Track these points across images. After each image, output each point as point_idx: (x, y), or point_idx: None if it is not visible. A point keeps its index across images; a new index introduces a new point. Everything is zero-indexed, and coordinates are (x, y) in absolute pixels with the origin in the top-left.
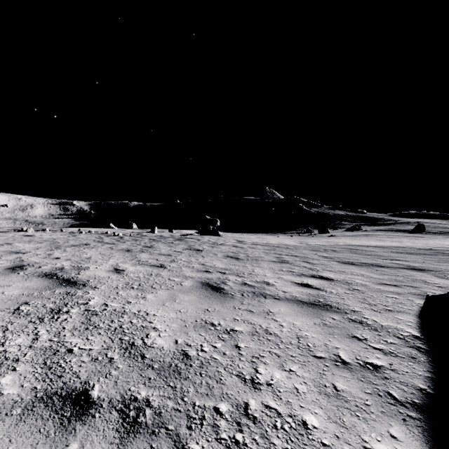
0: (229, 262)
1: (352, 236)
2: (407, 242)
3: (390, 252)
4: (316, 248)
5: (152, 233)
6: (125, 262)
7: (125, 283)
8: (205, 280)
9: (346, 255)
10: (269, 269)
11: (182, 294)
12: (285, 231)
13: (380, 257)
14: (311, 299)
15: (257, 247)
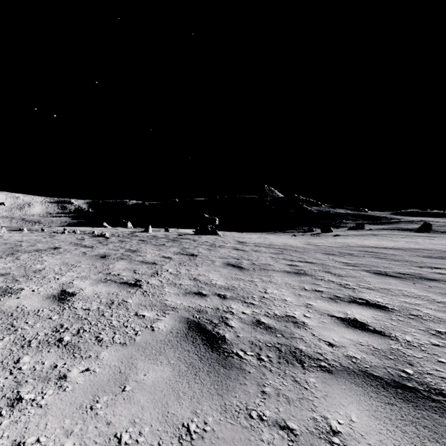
0: (231, 275)
1: (358, 235)
2: (424, 243)
3: (418, 257)
4: (329, 251)
5: (145, 233)
6: (87, 277)
7: (54, 326)
8: (195, 316)
9: (369, 260)
10: (286, 286)
11: (146, 359)
12: (286, 229)
13: (413, 264)
14: (391, 370)
15: (262, 250)
